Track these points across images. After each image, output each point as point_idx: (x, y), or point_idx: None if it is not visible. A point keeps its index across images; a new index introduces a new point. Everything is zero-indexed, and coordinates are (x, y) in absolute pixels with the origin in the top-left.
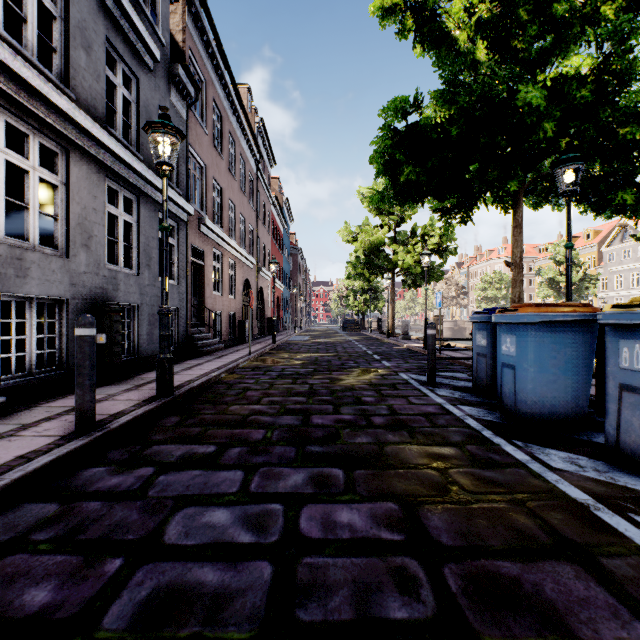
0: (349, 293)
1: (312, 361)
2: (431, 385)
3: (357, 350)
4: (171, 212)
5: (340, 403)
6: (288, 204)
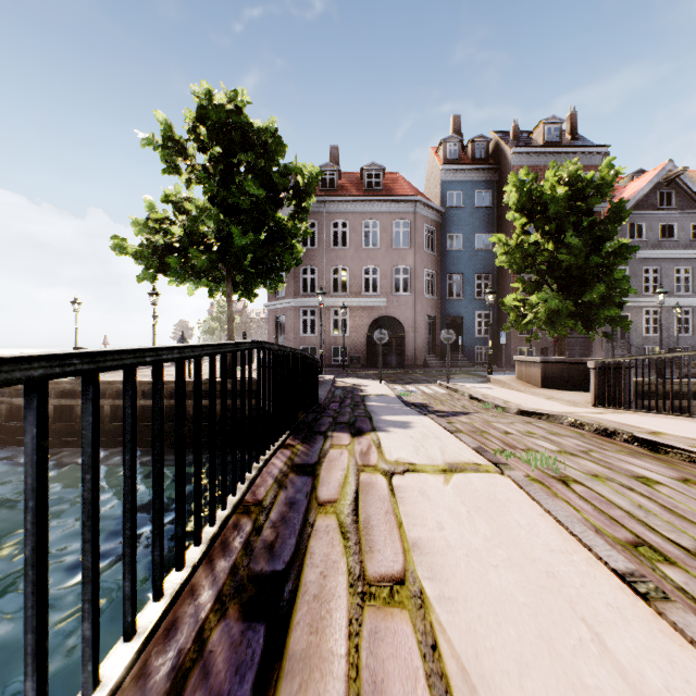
0: None
1: None
2: None
3: None
4: None
5: None
6: None
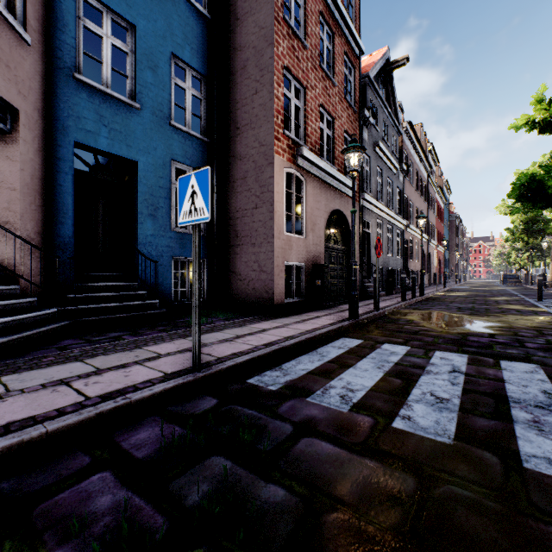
0: (510, 251)
1: (473, 294)
2: (538, 301)
3: (507, 293)
4: (399, 227)
5: (487, 301)
6: (447, 183)
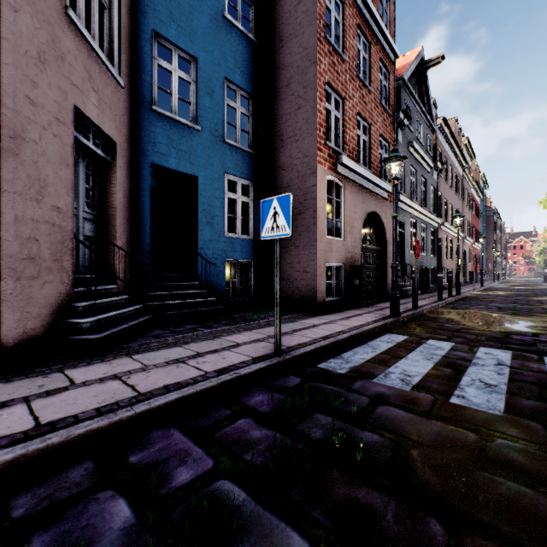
0: None
1: (514, 294)
2: None
3: None
4: (433, 226)
5: (530, 301)
6: (483, 177)
